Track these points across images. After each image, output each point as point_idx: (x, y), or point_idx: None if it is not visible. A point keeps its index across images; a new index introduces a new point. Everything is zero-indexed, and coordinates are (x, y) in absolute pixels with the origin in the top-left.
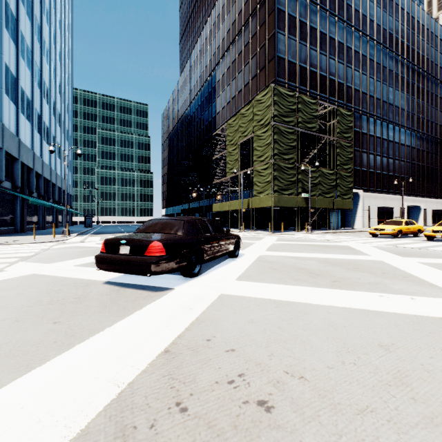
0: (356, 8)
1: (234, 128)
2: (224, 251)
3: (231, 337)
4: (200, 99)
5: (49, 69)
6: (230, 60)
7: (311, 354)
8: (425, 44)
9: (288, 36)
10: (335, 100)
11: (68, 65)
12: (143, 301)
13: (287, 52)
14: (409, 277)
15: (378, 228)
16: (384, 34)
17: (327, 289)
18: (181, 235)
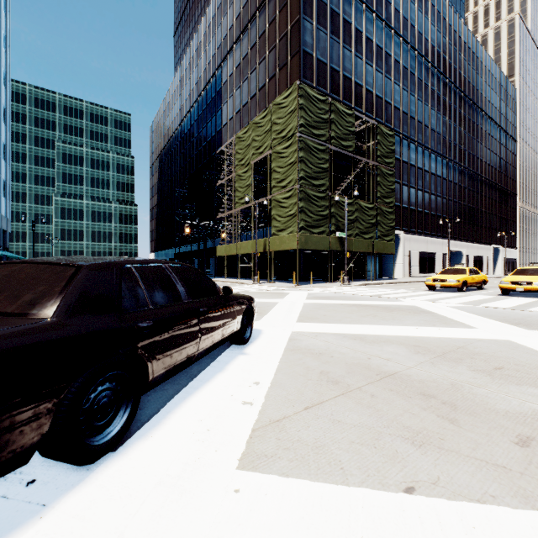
0: (396, 7)
1: (245, 142)
2: (216, 340)
3: None
4: (201, 107)
5: None
6: (240, 55)
7: None
8: (466, 65)
9: (316, 26)
10: (373, 117)
11: None
12: None
13: (316, 47)
14: None
15: (438, 279)
16: (426, 45)
17: None
18: (39, 319)
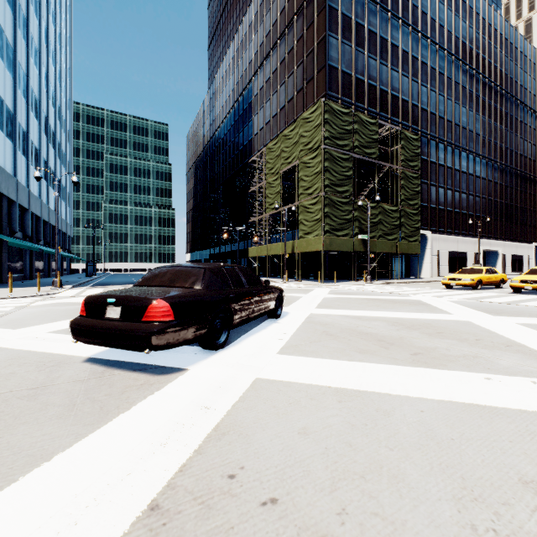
0: (423, 10)
1: (275, 153)
2: (261, 311)
3: (270, 468)
4: (233, 118)
5: (39, 74)
6: (270, 69)
7: (413, 508)
8: (503, 57)
9: (341, 41)
10: (399, 121)
11: (66, 71)
12: (136, 393)
13: (341, 61)
14: (514, 346)
15: (454, 278)
16: (456, 43)
17: (408, 367)
18: (199, 289)
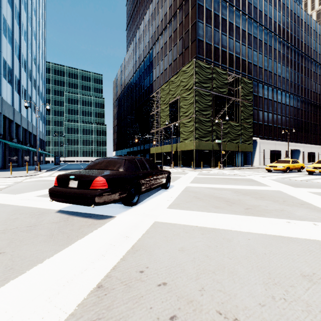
0: (255, 5)
1: (166, 91)
2: (158, 184)
3: (162, 268)
4: (141, 71)
5: (26, 45)
6: (163, 42)
7: (241, 288)
8: (303, 33)
9: (205, 24)
10: (240, 72)
11: (42, 43)
12: (87, 229)
13: (205, 36)
14: (305, 204)
15: (272, 166)
16: (274, 25)
17: (242, 215)
18: (122, 171)
